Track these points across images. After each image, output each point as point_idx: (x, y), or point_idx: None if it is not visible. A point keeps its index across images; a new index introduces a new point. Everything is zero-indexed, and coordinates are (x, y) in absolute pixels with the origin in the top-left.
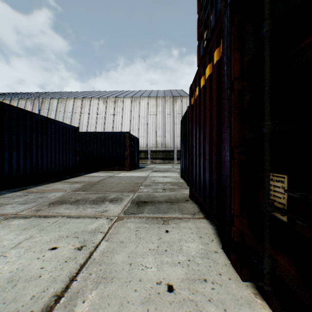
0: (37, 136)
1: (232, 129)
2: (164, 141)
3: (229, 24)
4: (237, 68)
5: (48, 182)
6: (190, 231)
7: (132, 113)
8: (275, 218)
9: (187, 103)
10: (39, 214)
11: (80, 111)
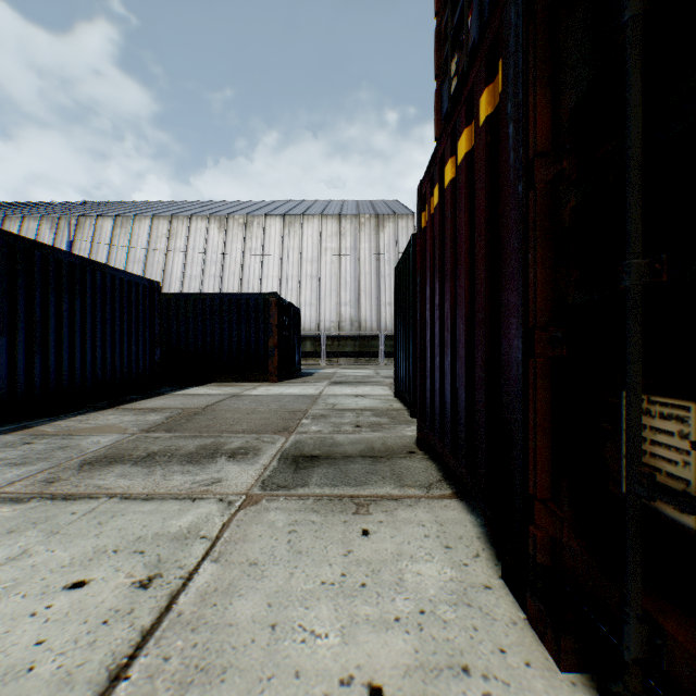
0: (60, 301)
1: (530, 283)
2: (356, 314)
3: (523, 18)
4: (543, 126)
5: (86, 409)
6: (423, 531)
7: (286, 251)
8: (659, 515)
9: (409, 230)
10: (52, 490)
11: (166, 246)
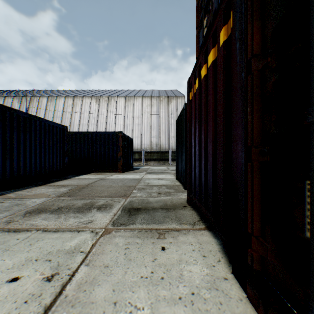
0: (19, 135)
1: (249, 123)
2: (158, 141)
3: None
4: (256, 41)
5: (31, 185)
6: (191, 247)
7: (126, 113)
8: None
9: (182, 103)
10: (9, 227)
11: (71, 110)
